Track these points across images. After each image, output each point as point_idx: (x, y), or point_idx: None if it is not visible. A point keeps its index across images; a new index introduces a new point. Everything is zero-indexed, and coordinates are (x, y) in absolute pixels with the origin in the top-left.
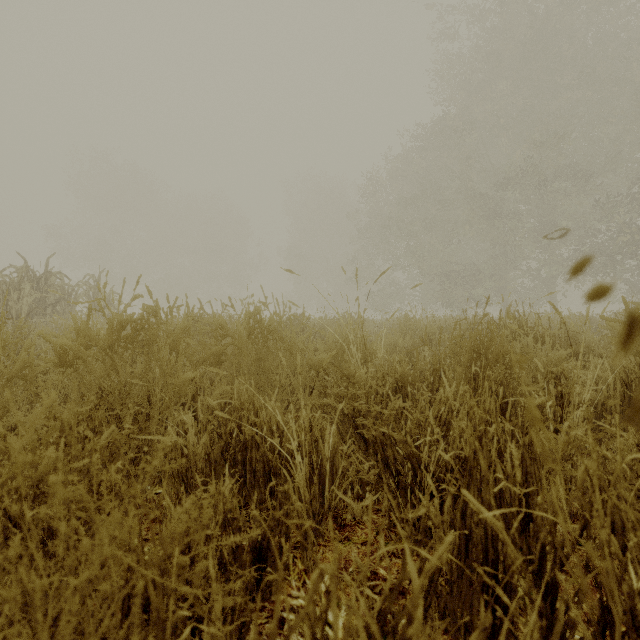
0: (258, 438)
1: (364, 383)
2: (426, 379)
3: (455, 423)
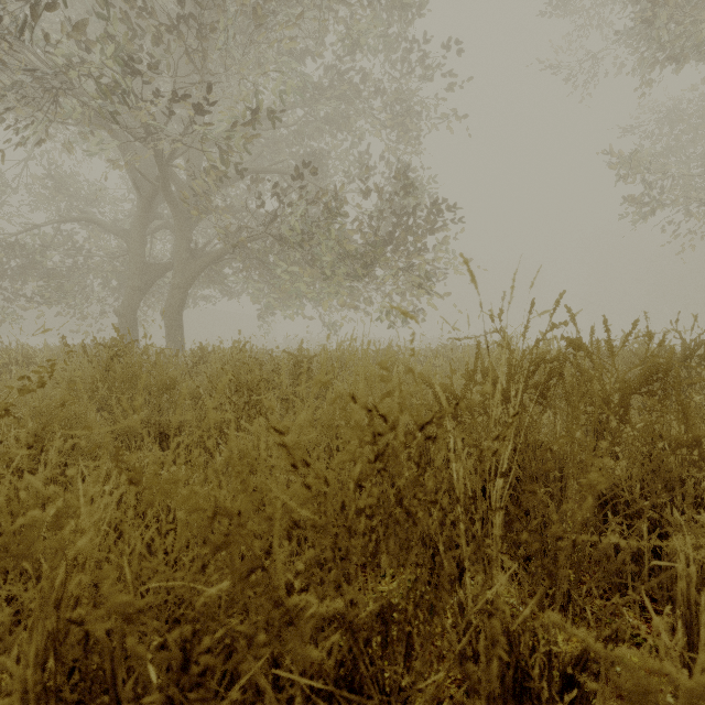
0: None
1: None
2: None
3: None
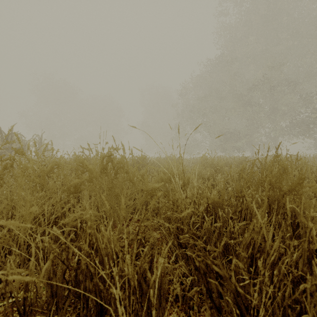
0: (92, 268)
1: (184, 204)
2: (230, 203)
3: (280, 263)
